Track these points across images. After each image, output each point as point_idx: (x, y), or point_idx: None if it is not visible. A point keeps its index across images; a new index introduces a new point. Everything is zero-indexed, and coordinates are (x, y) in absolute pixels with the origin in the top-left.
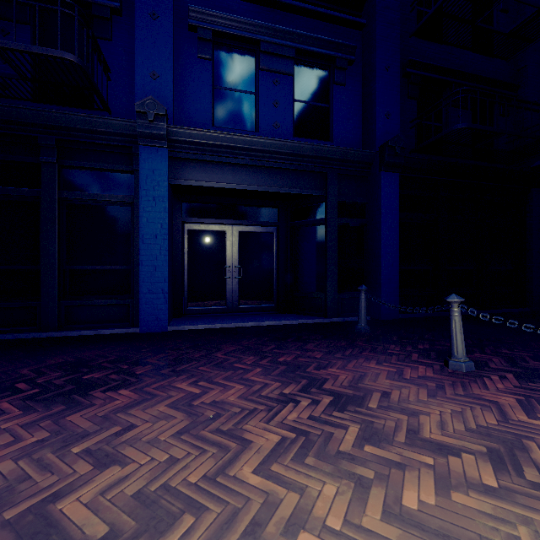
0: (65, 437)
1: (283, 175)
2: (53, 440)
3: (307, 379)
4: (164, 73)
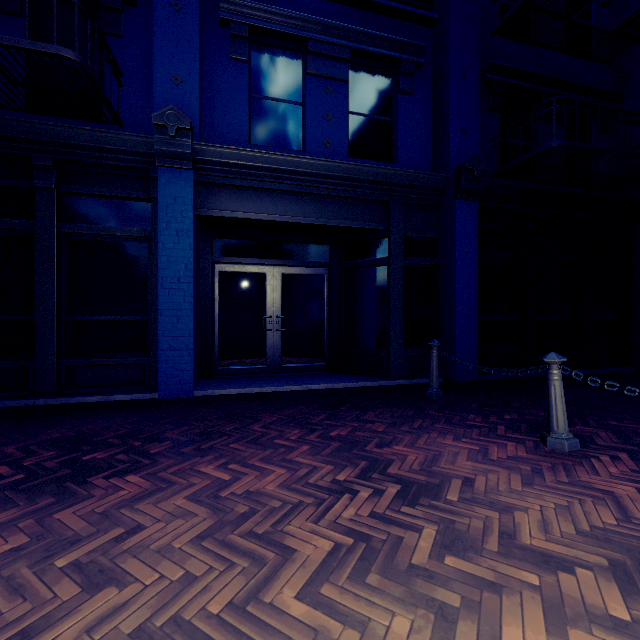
0: (49, 543)
1: (336, 204)
2: (33, 548)
3: (367, 460)
4: (189, 78)
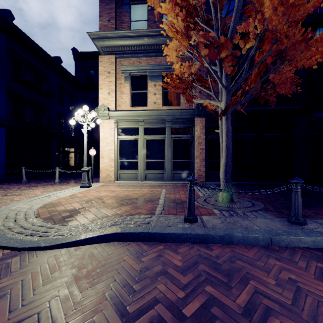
0: None
1: None
2: None
3: None
4: None
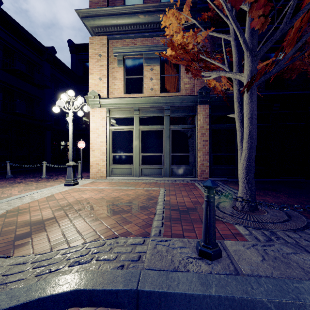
0: None
1: None
2: None
3: None
4: None
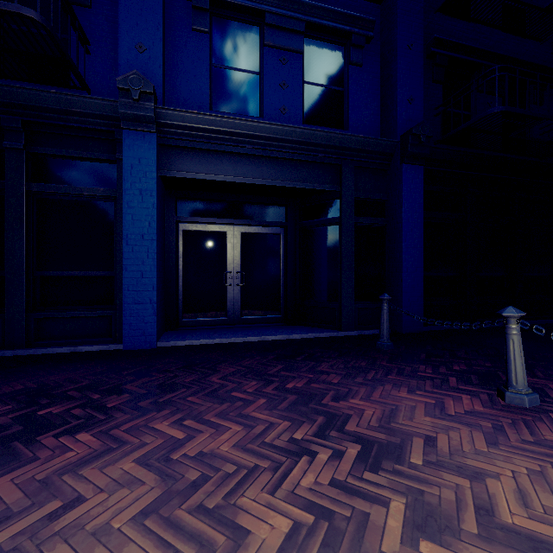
0: None
1: (292, 167)
2: None
3: (324, 415)
4: (153, 46)
